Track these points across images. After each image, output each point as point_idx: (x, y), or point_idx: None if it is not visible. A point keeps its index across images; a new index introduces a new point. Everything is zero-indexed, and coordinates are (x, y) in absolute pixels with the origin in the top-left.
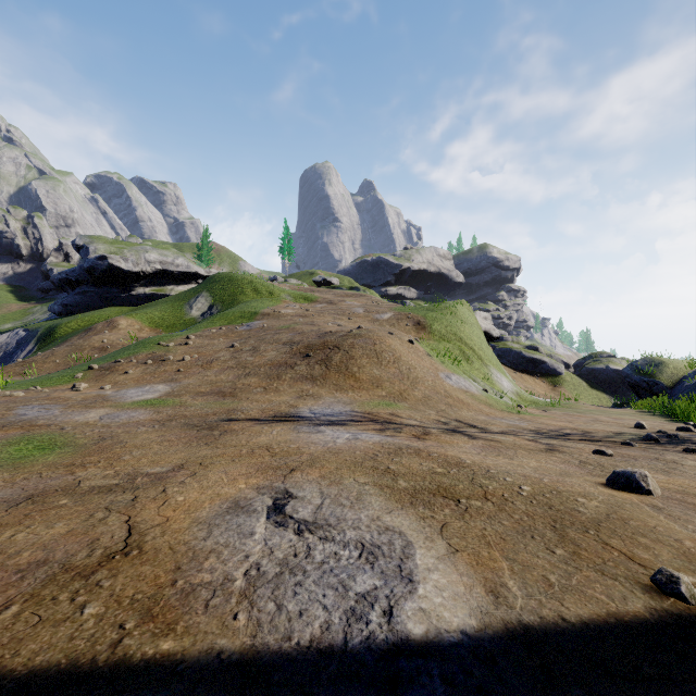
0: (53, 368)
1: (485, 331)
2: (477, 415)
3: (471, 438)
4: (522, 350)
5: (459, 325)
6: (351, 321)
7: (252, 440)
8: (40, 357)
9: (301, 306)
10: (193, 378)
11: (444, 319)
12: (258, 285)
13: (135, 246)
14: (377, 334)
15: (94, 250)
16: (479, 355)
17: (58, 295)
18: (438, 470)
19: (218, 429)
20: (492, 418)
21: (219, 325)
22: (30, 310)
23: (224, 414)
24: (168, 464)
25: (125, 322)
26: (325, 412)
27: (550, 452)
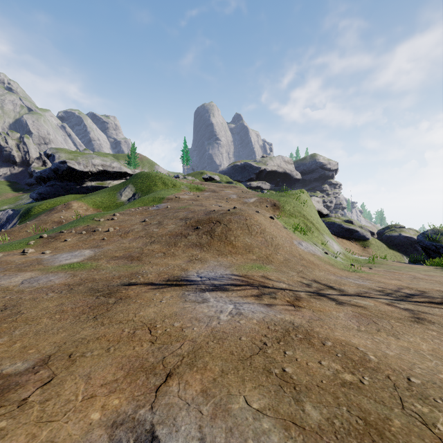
0: (25, 235)
1: (318, 210)
2: (328, 275)
3: (338, 304)
4: (342, 223)
5: (302, 206)
6: (228, 203)
7: (139, 313)
8: (17, 228)
9: (194, 193)
10: (112, 245)
11: (292, 202)
12: (165, 180)
13: (85, 154)
14: (248, 212)
15: (58, 157)
16: (316, 226)
17: (38, 187)
18: (346, 377)
19: (115, 295)
20: (339, 277)
21: (137, 206)
22: (20, 197)
23: (127, 278)
24: (34, 356)
25: (76, 204)
26: (210, 276)
27: (422, 323)
